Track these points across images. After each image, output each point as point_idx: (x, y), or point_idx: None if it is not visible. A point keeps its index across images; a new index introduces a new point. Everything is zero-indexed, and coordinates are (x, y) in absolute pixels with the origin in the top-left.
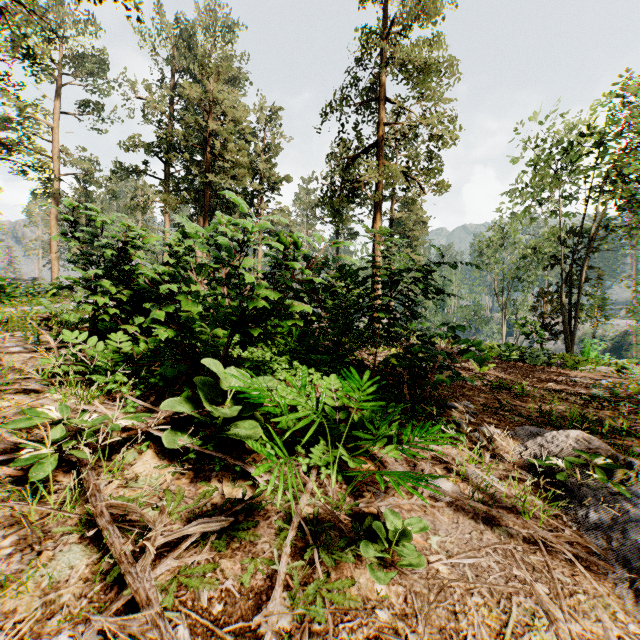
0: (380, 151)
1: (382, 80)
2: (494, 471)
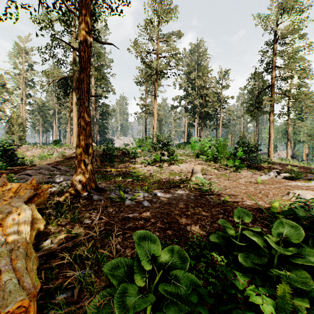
0: (272, 88)
1: (273, 60)
2: (258, 172)
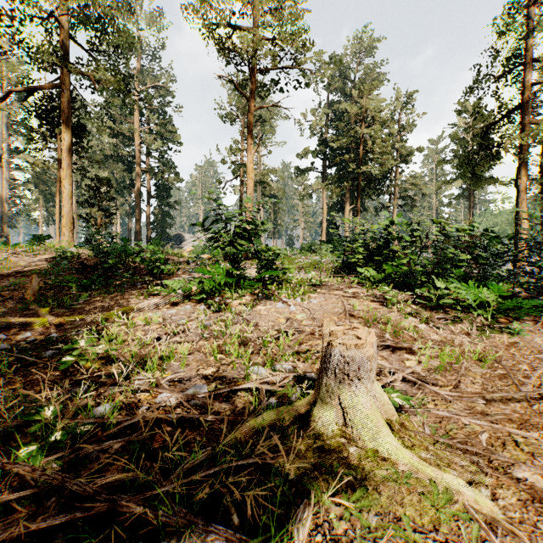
0: (524, 111)
1: (526, 45)
2: None
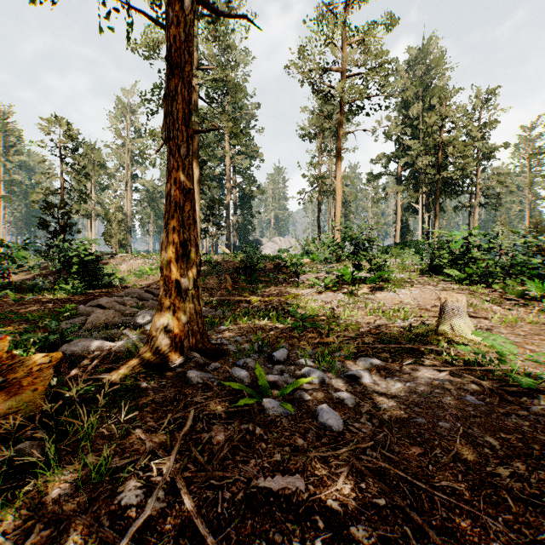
0: None
1: None
2: None
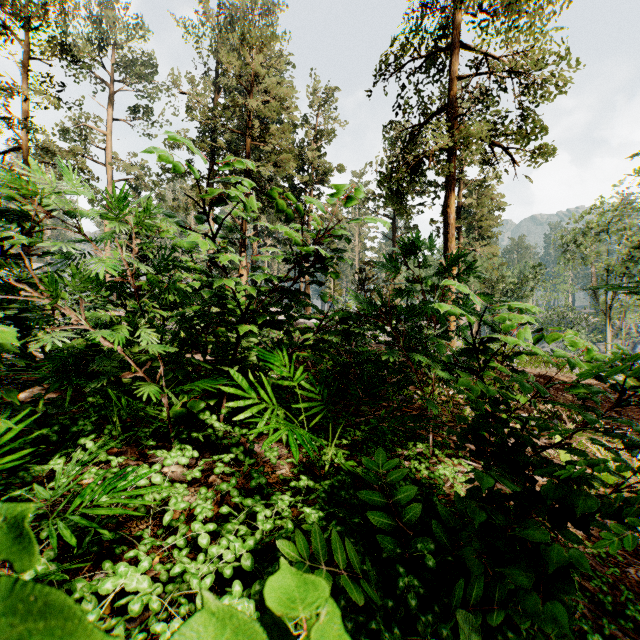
0: (455, 113)
1: (458, 21)
2: None
